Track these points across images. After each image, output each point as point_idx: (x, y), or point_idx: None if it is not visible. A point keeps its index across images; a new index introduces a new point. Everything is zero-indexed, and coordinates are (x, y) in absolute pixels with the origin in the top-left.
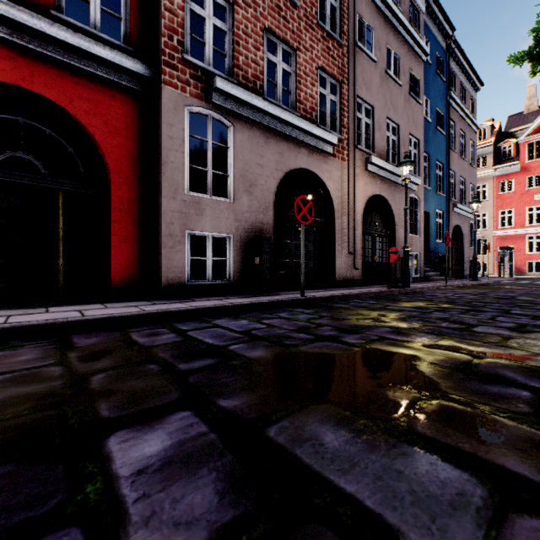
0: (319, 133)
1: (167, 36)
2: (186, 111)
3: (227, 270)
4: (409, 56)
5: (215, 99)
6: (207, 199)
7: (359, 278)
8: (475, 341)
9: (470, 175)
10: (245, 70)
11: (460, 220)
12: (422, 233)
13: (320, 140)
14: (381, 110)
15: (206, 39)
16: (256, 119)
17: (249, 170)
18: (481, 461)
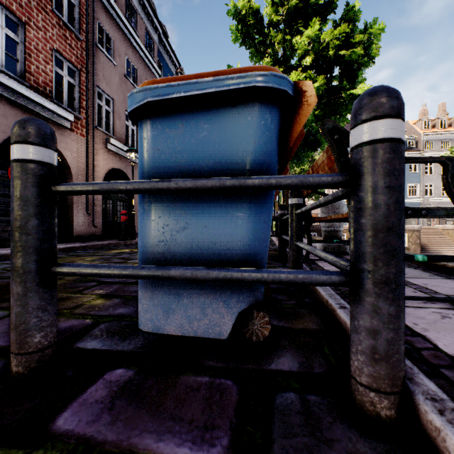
0: (53, 108)
1: None
2: None
3: None
4: (146, 71)
5: None
6: None
7: (99, 234)
8: None
9: None
10: None
11: None
12: None
13: (55, 114)
14: (121, 104)
15: None
16: None
17: None
18: None
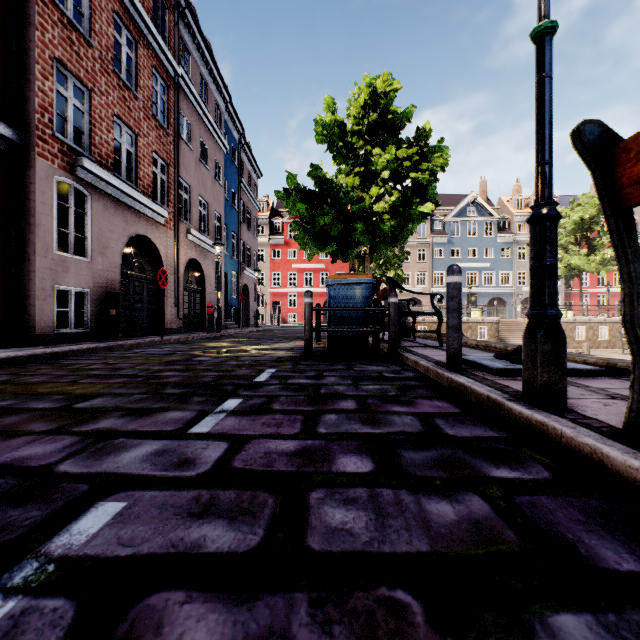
0: (156, 209)
1: (40, 113)
2: (55, 180)
3: (85, 320)
4: (215, 148)
5: (80, 173)
6: (72, 258)
7: (181, 327)
8: (261, 345)
9: (254, 245)
10: (100, 149)
11: (248, 280)
12: (223, 290)
13: (155, 213)
14: (197, 189)
15: (68, 117)
16: (110, 192)
17: (103, 235)
18: (263, 353)
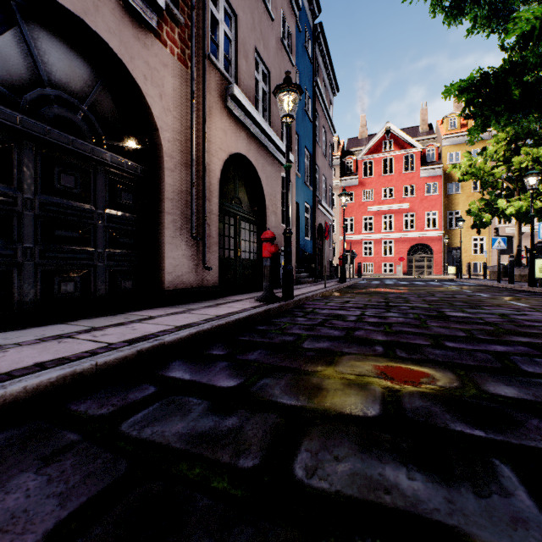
0: None
1: None
2: None
3: None
4: None
5: None
6: None
7: (213, 284)
8: None
9: (329, 176)
10: None
11: (323, 219)
12: (294, 225)
13: None
14: (249, 31)
15: None
16: None
17: None
18: None
